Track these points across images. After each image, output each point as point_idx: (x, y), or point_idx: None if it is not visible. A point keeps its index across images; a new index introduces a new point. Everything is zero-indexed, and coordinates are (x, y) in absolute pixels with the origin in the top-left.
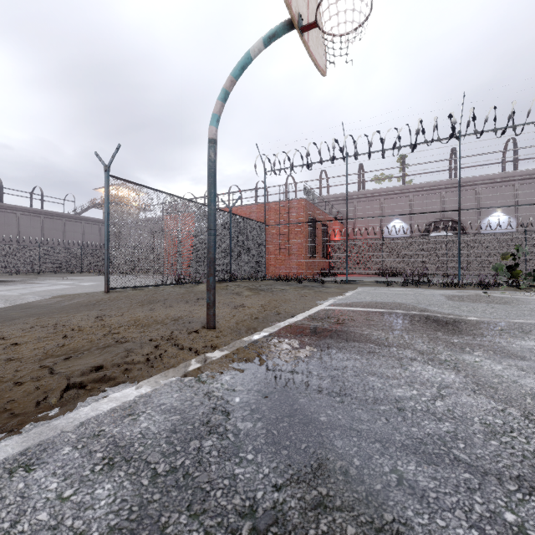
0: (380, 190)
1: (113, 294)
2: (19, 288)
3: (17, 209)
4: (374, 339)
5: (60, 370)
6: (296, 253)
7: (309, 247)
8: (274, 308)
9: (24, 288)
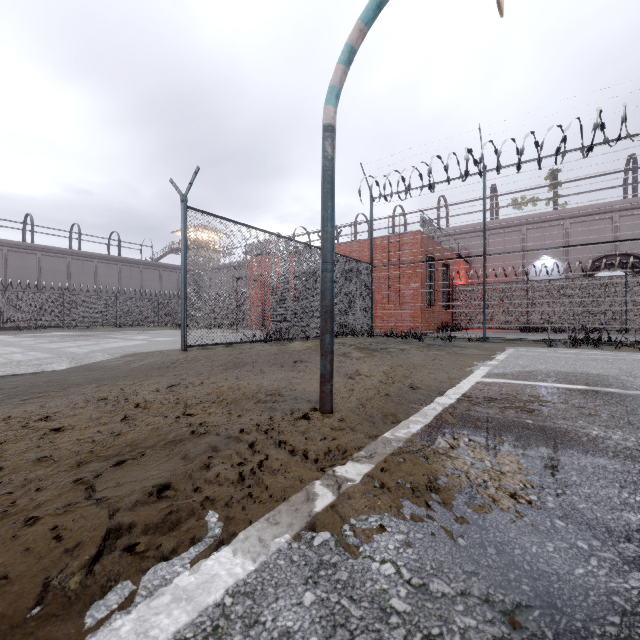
0: (522, 217)
1: (190, 353)
2: (91, 344)
3: (95, 257)
4: (628, 451)
5: (102, 493)
6: (410, 302)
7: (427, 293)
8: (404, 378)
9: (96, 344)
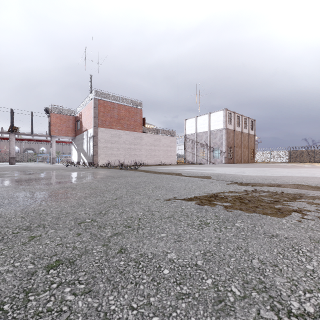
0: None
1: None
2: None
3: None
4: None
5: None
6: None
7: None
8: None
9: None
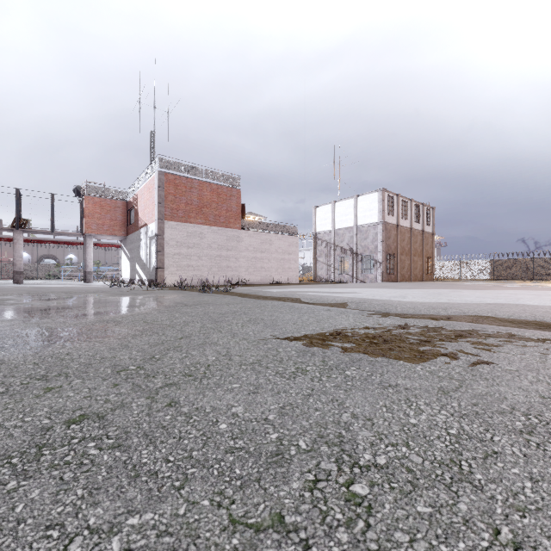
0: None
1: None
2: None
3: None
4: None
5: None
6: None
7: None
8: None
9: None
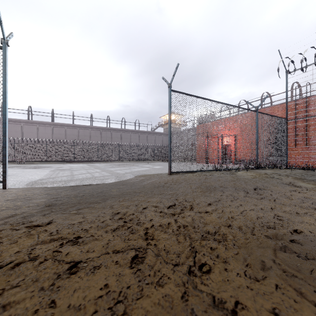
0: None
1: (174, 177)
2: (126, 169)
3: (130, 131)
4: None
5: None
6: (315, 144)
7: None
8: None
9: (128, 169)
